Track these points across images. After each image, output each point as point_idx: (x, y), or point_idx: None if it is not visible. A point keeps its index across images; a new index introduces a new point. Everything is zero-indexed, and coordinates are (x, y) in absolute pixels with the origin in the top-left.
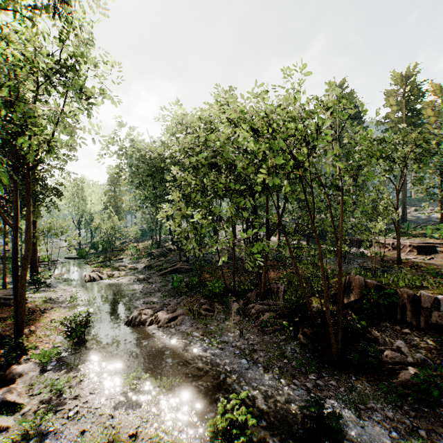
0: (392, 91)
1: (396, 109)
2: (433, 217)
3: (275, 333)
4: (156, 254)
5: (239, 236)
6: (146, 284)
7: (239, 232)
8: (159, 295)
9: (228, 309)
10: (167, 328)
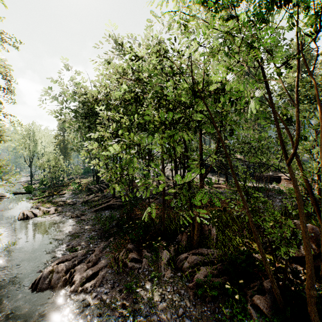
0: None
1: (293, 70)
2: None
3: (216, 300)
4: (94, 189)
5: (167, 173)
6: (78, 221)
7: (167, 169)
8: (87, 236)
9: (157, 257)
10: (82, 293)
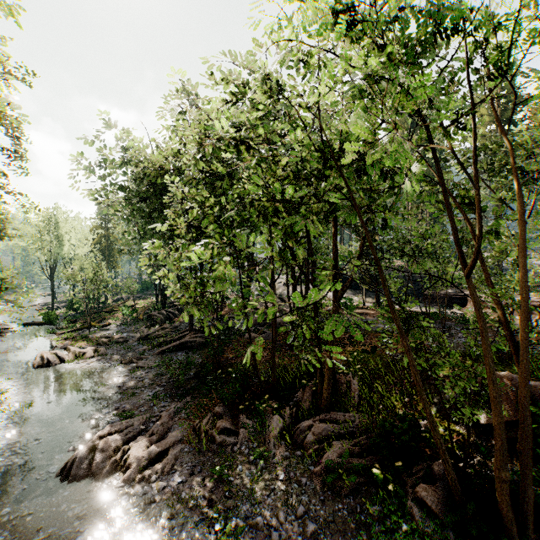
0: (483, 96)
1: (488, 120)
2: (535, 265)
3: (358, 494)
4: (158, 318)
5: (279, 290)
6: (133, 370)
7: (280, 284)
8: (148, 393)
9: (263, 426)
10: (142, 483)
